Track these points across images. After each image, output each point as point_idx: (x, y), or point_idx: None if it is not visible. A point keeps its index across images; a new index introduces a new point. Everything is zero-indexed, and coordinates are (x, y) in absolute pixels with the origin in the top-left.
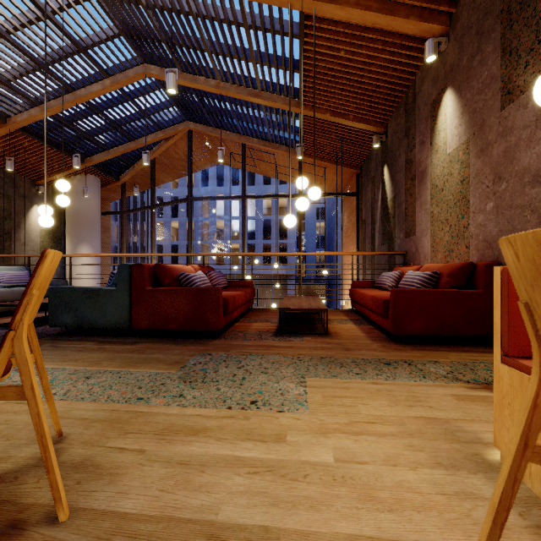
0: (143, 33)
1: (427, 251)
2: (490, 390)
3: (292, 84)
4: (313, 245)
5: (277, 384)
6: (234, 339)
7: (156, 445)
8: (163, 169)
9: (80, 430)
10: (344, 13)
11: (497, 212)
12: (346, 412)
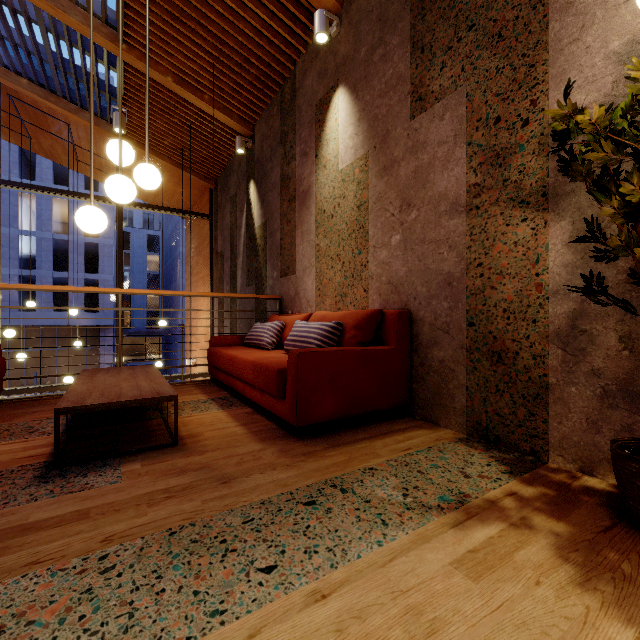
0: None
1: (311, 295)
2: (478, 518)
3: None
4: (142, 285)
5: None
6: None
7: None
8: None
9: None
10: None
11: (405, 247)
12: None
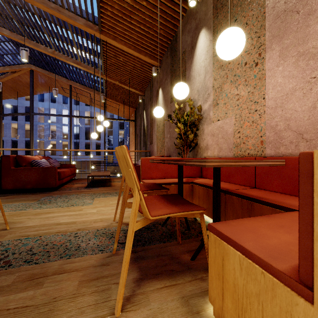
0: None
1: (155, 151)
2: None
3: (98, 64)
4: (117, 144)
5: (82, 200)
6: (64, 190)
7: (34, 216)
8: (8, 89)
9: None
10: (120, 46)
11: (170, 138)
12: (105, 203)
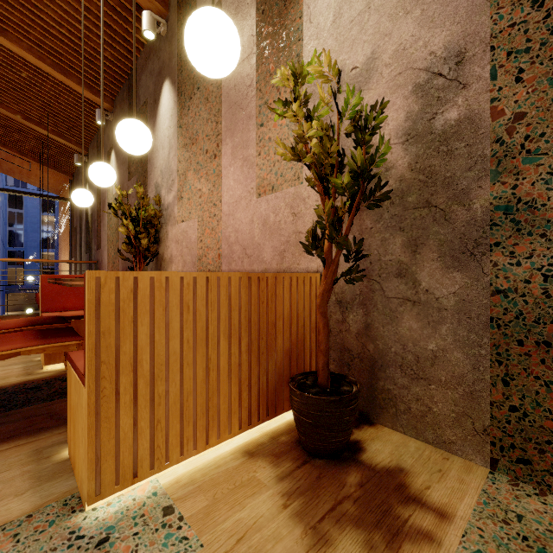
0: None
1: (106, 262)
2: None
3: None
4: (37, 244)
5: None
6: None
7: None
8: None
9: None
10: (17, 50)
11: None
12: None
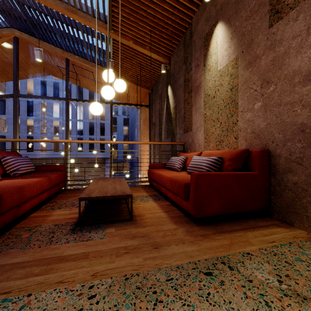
0: None
1: (201, 142)
2: None
3: (104, 8)
4: (121, 140)
5: None
6: (6, 250)
7: None
8: None
9: None
10: None
11: (265, 109)
12: None
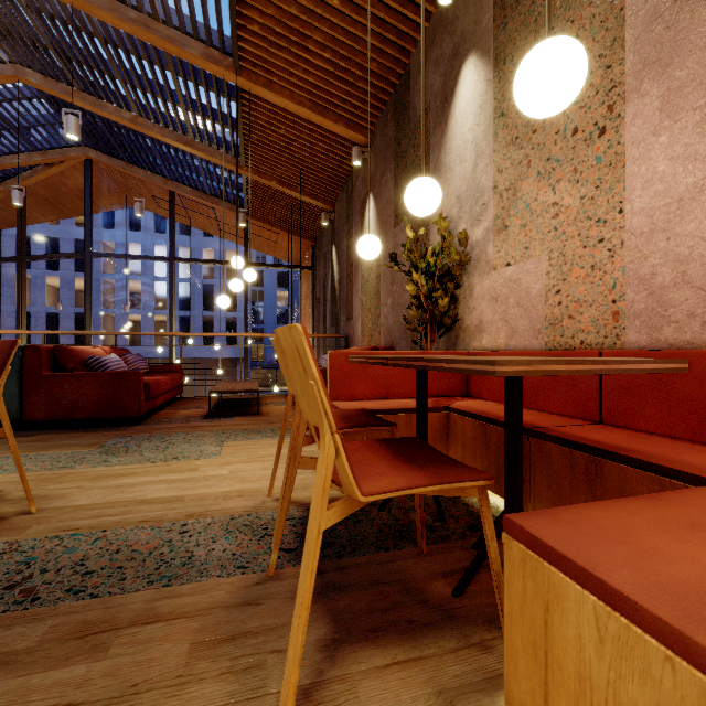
0: (17, 29)
1: (359, 335)
2: None
3: (233, 143)
4: (273, 320)
5: (198, 447)
6: (158, 424)
7: (92, 483)
8: (39, 203)
9: (13, 486)
10: (280, 101)
11: (392, 307)
12: (248, 454)
